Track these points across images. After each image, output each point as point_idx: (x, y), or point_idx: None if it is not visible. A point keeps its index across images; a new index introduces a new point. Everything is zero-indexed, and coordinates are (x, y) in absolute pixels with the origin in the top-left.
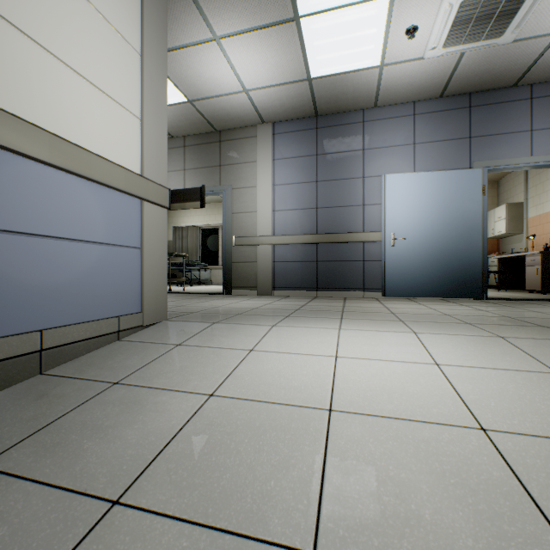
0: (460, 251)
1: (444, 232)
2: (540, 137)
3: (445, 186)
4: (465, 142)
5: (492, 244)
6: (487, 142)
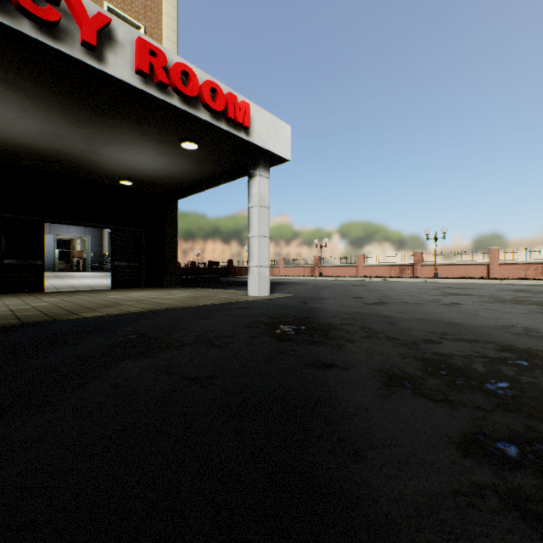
0: (47, 258)
1: None
2: (72, 229)
3: None
4: (49, 226)
5: (81, 254)
6: (56, 227)
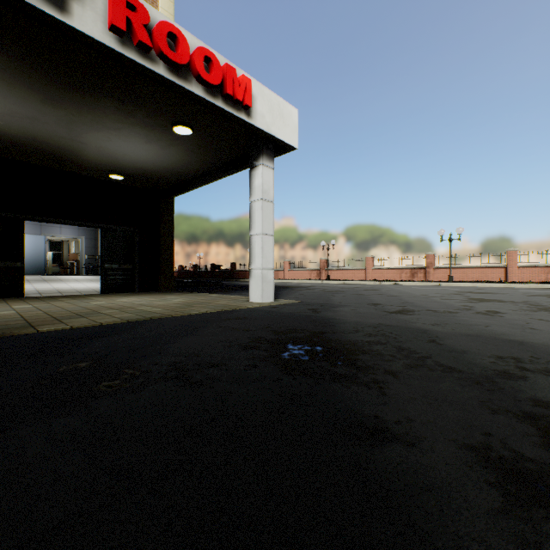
0: (37, 260)
1: (32, 254)
2: (64, 229)
3: (32, 240)
4: (40, 226)
5: (76, 256)
6: (48, 228)
